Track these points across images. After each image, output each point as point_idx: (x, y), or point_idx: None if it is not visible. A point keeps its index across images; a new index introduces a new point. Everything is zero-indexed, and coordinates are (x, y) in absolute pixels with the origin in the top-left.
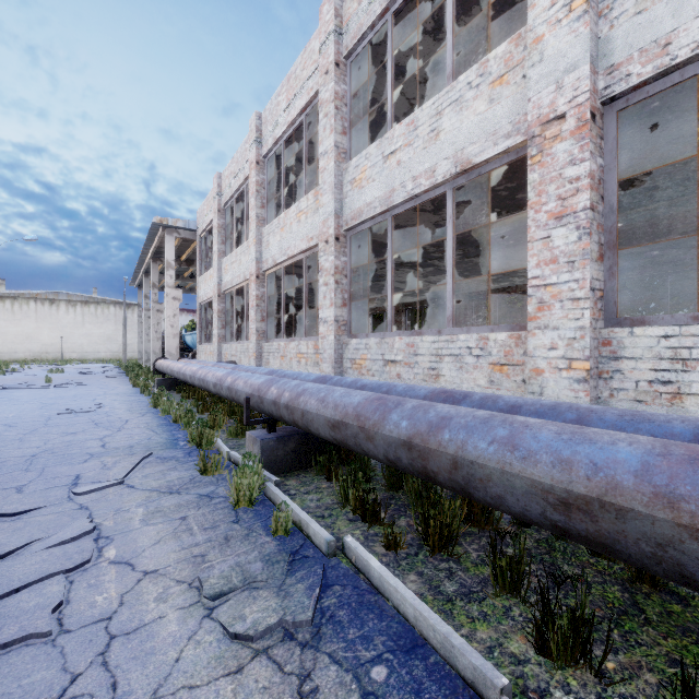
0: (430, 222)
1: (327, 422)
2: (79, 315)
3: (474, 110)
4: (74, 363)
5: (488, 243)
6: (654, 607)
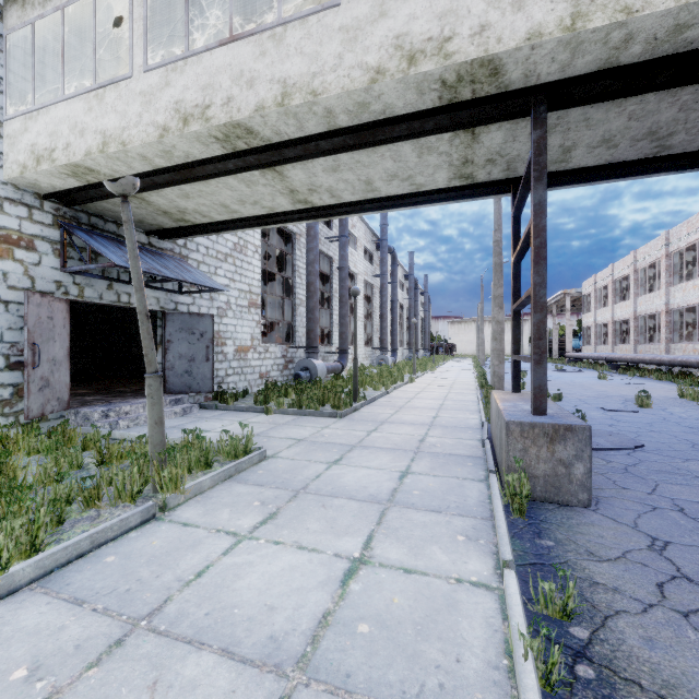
0: None
1: (617, 358)
2: None
3: (658, 301)
4: None
5: None
6: None
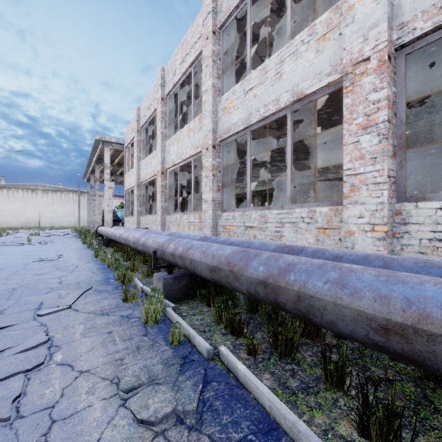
0: (275, 136)
1: (207, 267)
2: (50, 198)
3: (306, 58)
4: (47, 229)
5: (312, 150)
6: (440, 399)
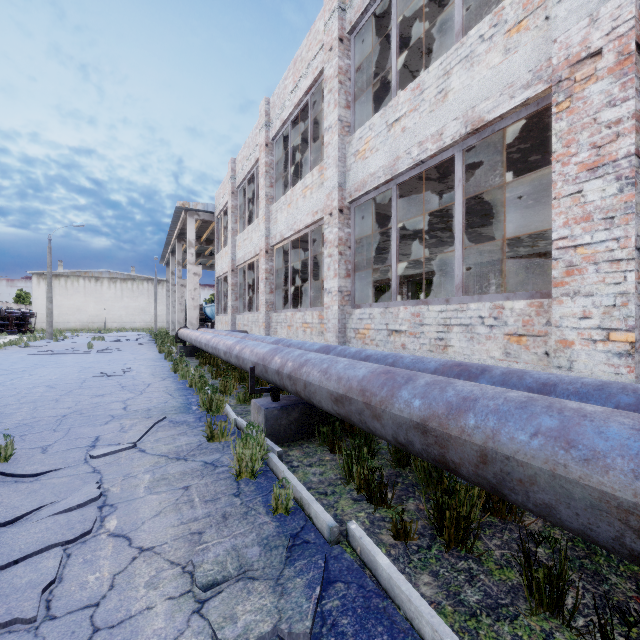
0: (435, 191)
1: (329, 395)
2: (118, 290)
3: (487, 64)
4: (115, 331)
5: (494, 211)
6: None
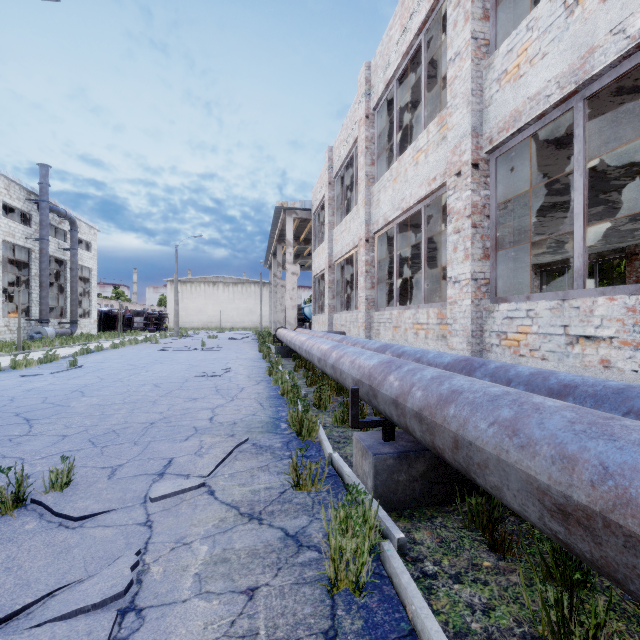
0: (637, 115)
1: (534, 490)
2: (231, 293)
3: None
4: (227, 330)
5: None
6: None
